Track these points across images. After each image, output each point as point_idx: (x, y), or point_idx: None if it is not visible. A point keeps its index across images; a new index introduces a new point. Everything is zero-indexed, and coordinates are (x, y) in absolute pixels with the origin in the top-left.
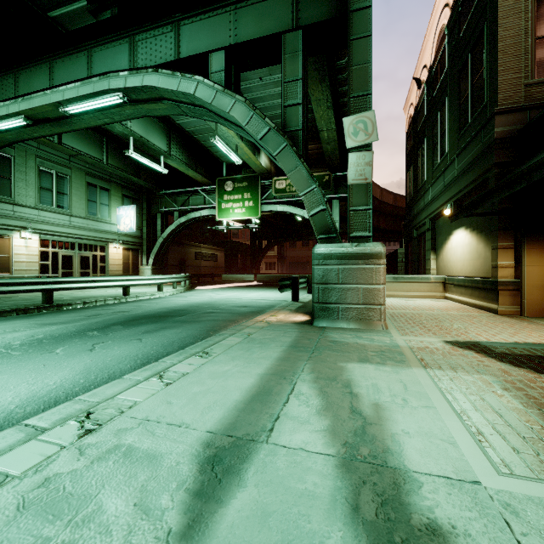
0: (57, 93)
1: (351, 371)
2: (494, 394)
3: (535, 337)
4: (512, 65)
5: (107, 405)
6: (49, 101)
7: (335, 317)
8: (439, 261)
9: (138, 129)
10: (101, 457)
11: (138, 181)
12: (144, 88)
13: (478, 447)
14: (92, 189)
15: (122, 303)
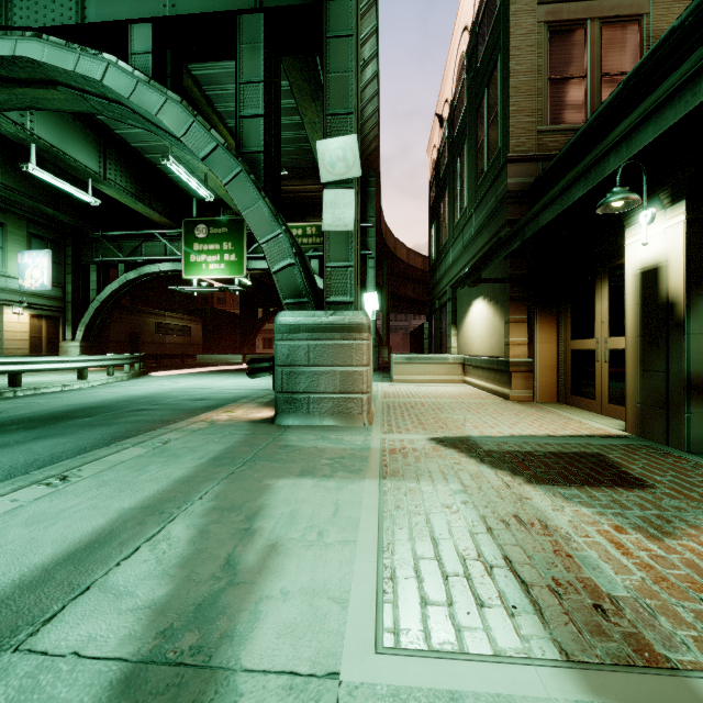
0: None
1: (275, 492)
2: (446, 512)
3: (534, 428)
4: (524, 106)
5: None
6: None
7: (304, 411)
8: (460, 337)
9: (45, 134)
10: None
11: (56, 214)
12: (19, 61)
13: (374, 604)
14: None
15: (3, 398)
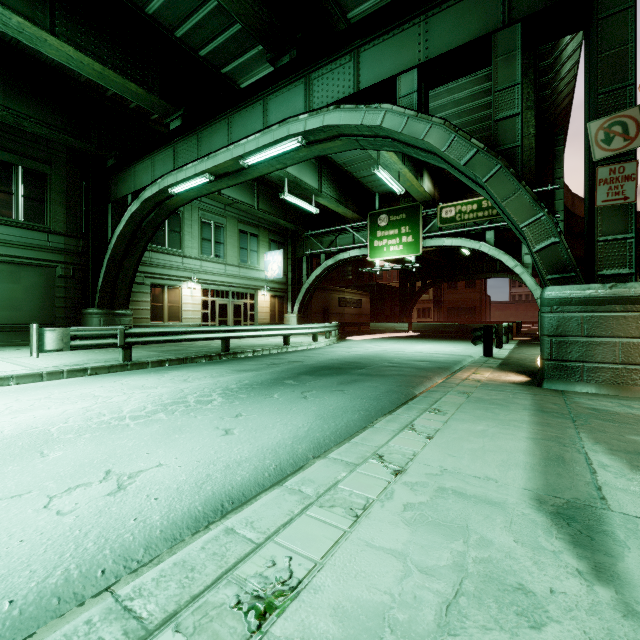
0: (238, 148)
1: None
2: None
3: None
4: None
5: (388, 450)
6: (232, 156)
7: (576, 379)
8: None
9: (291, 169)
10: (435, 496)
11: (285, 224)
12: (325, 128)
13: None
14: (243, 237)
15: (287, 352)
